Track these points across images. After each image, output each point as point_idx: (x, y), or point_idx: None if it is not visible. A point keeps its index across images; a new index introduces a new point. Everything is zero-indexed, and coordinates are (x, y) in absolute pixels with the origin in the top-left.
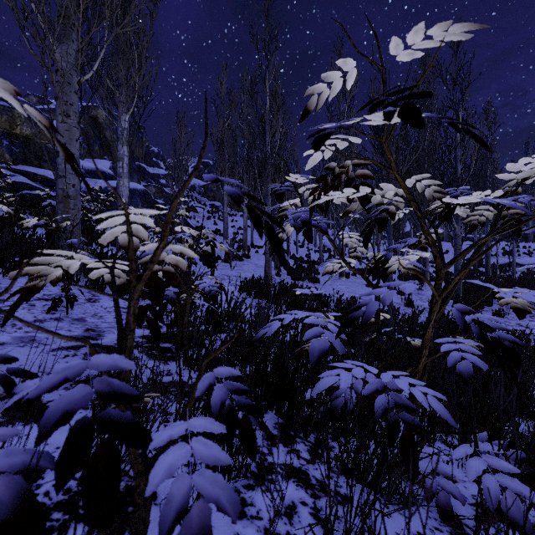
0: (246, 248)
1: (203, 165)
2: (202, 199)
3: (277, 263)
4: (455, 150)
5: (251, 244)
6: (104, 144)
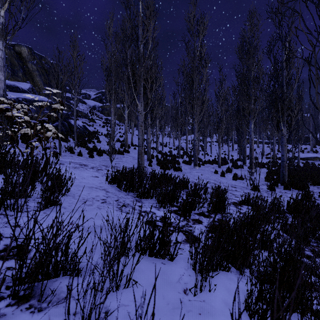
0: (126, 145)
1: (101, 94)
2: (100, 115)
3: (149, 156)
4: (283, 70)
5: (131, 143)
6: (26, 72)
